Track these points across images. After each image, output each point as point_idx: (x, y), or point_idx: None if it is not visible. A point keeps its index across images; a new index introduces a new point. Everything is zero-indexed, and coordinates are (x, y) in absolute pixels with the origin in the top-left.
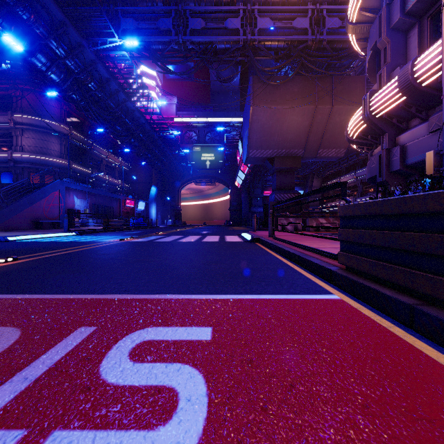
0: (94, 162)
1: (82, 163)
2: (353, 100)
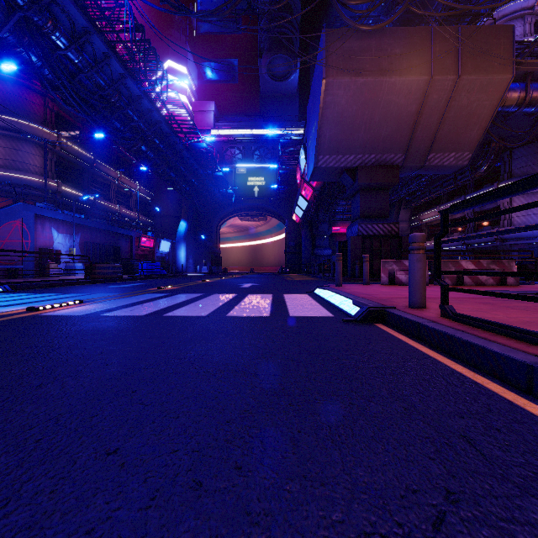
0: (98, 186)
1: (81, 186)
2: (493, 65)
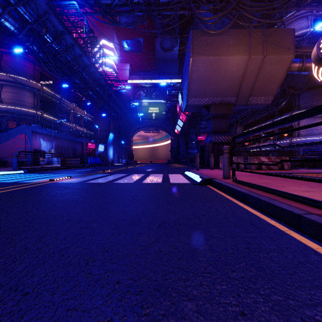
0: (63, 113)
1: (53, 114)
2: (283, 50)
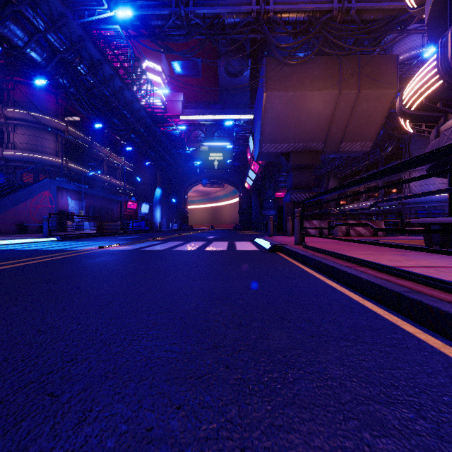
0: (94, 162)
1: (81, 162)
2: (383, 83)
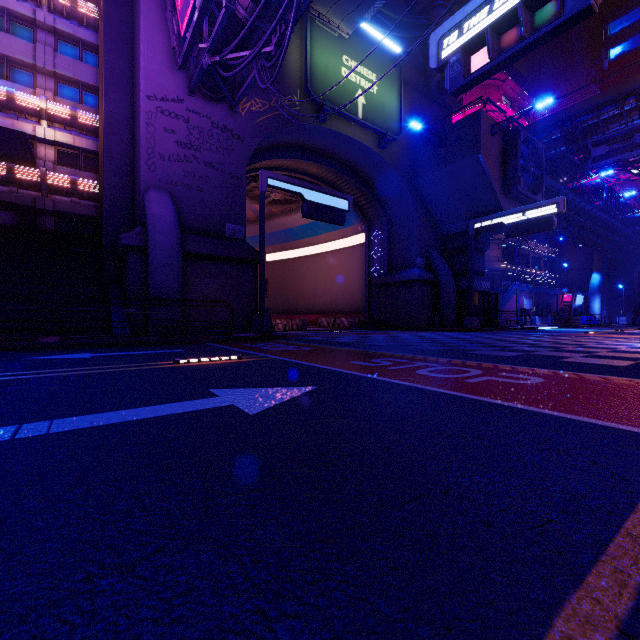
0: (520, 258)
1: (512, 261)
2: None
